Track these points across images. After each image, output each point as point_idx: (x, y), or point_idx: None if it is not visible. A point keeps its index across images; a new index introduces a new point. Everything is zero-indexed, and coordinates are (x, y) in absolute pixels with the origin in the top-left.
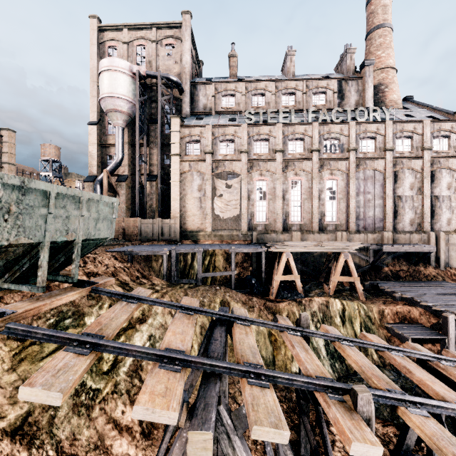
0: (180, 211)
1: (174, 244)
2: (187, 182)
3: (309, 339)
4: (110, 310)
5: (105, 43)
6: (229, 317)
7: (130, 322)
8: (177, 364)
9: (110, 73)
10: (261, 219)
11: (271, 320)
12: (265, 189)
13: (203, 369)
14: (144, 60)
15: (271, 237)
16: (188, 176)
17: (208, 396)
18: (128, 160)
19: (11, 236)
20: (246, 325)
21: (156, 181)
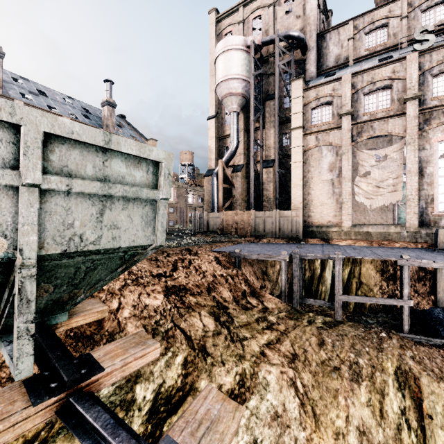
0: (303, 201)
1: (295, 244)
2: (312, 162)
3: None
4: None
5: (222, 32)
6: None
7: None
8: None
9: (225, 54)
10: None
11: None
12: None
13: None
14: (260, 32)
15: None
16: (314, 153)
17: None
18: (243, 148)
19: None
20: None
21: (273, 166)
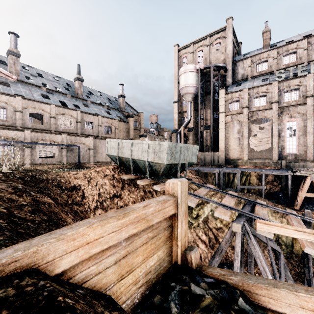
0: (225, 147)
1: (221, 167)
2: (229, 128)
3: (311, 226)
4: (199, 189)
5: (181, 56)
6: (253, 202)
7: (202, 201)
8: (227, 208)
9: (185, 74)
10: (291, 151)
11: None
12: (295, 128)
13: (238, 212)
14: (202, 58)
15: (299, 165)
16: (230, 124)
17: (240, 219)
18: (193, 119)
19: (173, 161)
20: (263, 207)
21: (209, 129)
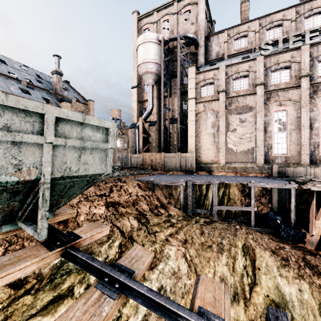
0: (196, 146)
1: (190, 175)
2: (201, 121)
3: None
4: None
5: (142, 28)
6: None
7: None
8: None
9: (143, 45)
10: (280, 151)
11: (319, 286)
12: (285, 120)
13: None
14: (168, 31)
15: (296, 171)
16: (202, 115)
17: None
18: (156, 110)
19: None
20: None
21: (176, 123)
